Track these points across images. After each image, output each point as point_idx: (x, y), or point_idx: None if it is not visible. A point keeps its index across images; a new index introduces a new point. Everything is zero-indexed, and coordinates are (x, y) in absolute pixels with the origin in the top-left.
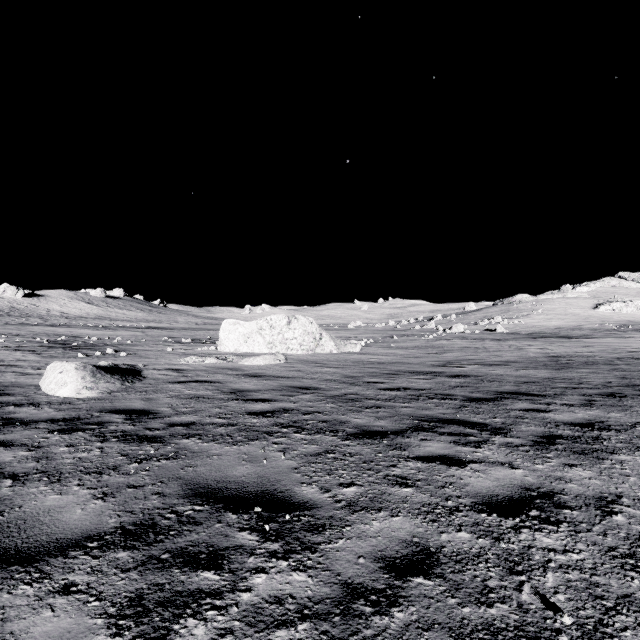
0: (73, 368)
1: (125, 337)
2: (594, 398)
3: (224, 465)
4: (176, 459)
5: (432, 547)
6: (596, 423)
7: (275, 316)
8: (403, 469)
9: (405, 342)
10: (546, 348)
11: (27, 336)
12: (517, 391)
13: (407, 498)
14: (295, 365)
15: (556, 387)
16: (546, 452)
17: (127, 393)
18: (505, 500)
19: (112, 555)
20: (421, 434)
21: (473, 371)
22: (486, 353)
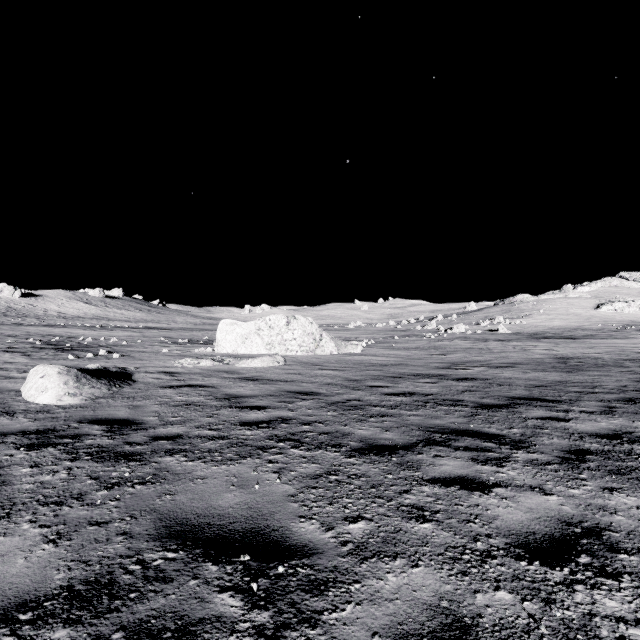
0: (55, 372)
1: (121, 338)
2: (613, 404)
3: (209, 492)
4: (154, 484)
5: (467, 616)
6: (623, 434)
7: (274, 316)
8: (418, 496)
9: (407, 343)
10: (552, 349)
11: (20, 337)
12: (530, 396)
13: (427, 538)
14: (294, 367)
15: (570, 391)
16: (578, 472)
17: (113, 399)
18: (545, 540)
19: (47, 635)
20: (434, 449)
21: (480, 374)
22: (491, 354)
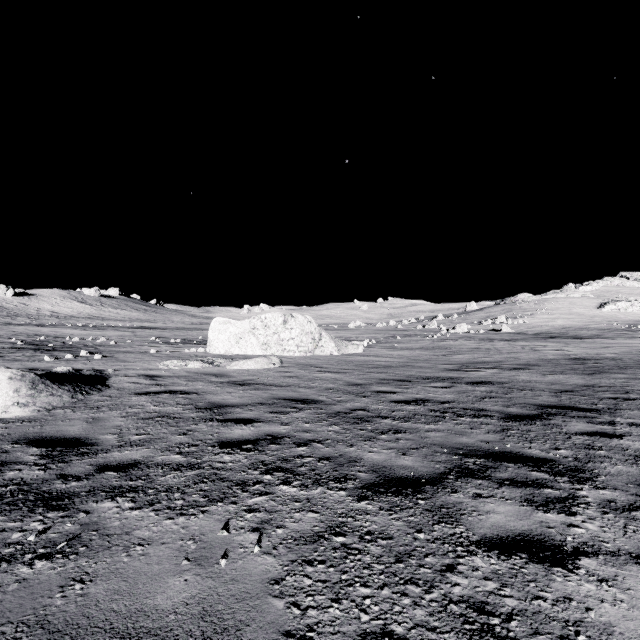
0: (6, 378)
1: (111, 337)
2: None
3: (146, 574)
4: (66, 557)
5: None
6: None
7: (270, 314)
8: (471, 578)
9: (409, 343)
10: (563, 349)
11: (4, 336)
12: (560, 404)
13: None
14: (291, 370)
15: (603, 398)
16: None
17: (72, 410)
18: None
19: None
20: (471, 484)
21: (494, 376)
22: (500, 355)
